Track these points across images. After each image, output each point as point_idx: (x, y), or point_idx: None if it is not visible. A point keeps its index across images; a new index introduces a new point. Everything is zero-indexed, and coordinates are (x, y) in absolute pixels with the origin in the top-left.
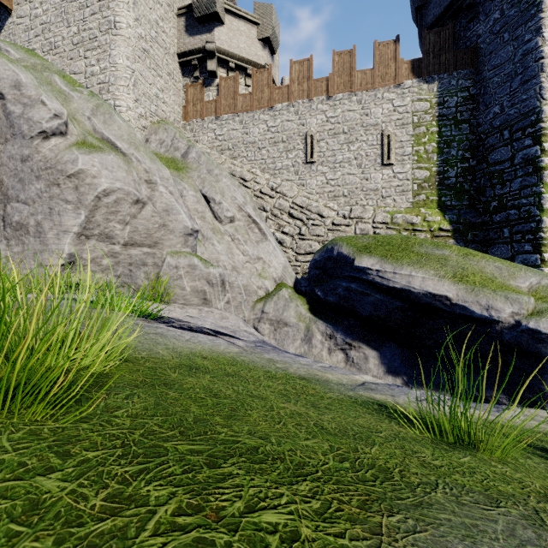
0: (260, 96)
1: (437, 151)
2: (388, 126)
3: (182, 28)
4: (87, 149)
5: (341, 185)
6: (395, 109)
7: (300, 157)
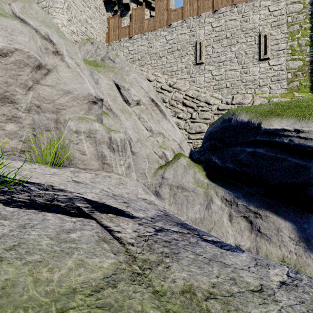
0: (161, 18)
1: (309, 43)
2: (264, 28)
3: None
4: None
5: (224, 79)
6: (270, 13)
7: (191, 60)
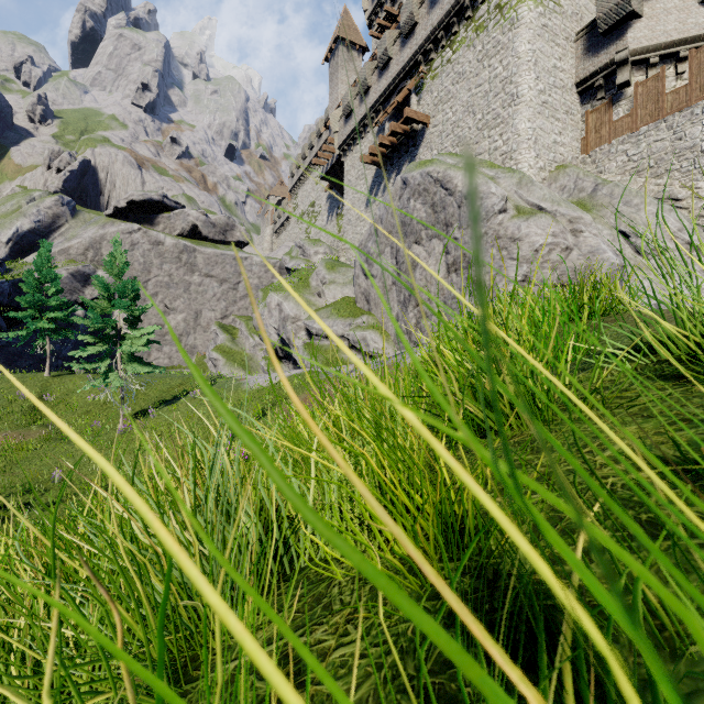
0: None
1: None
2: None
3: (582, 53)
4: (524, 217)
5: None
6: None
7: None
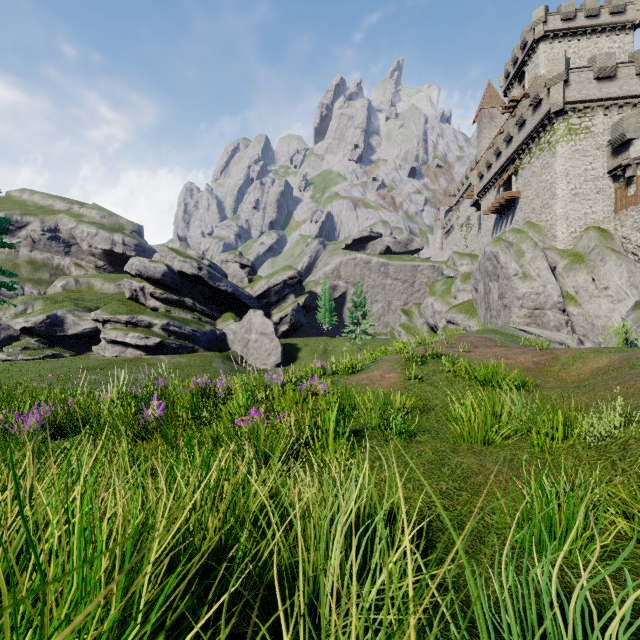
0: None
1: None
2: None
3: (610, 154)
4: (522, 279)
5: None
6: None
7: None
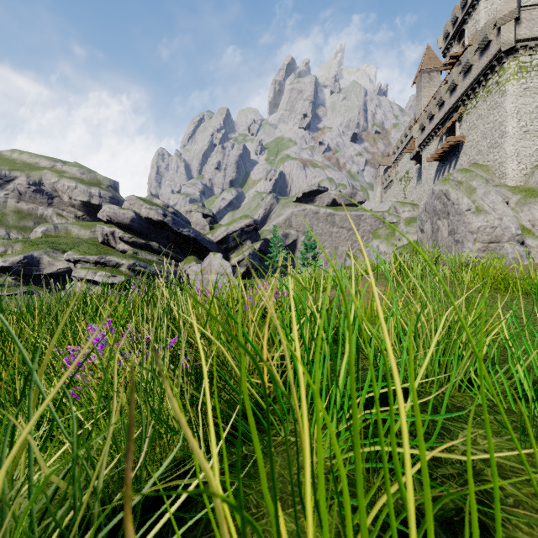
0: None
1: None
2: None
3: None
4: (475, 213)
5: None
6: None
7: None
